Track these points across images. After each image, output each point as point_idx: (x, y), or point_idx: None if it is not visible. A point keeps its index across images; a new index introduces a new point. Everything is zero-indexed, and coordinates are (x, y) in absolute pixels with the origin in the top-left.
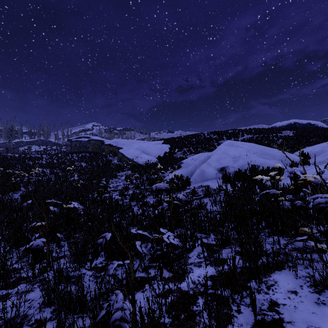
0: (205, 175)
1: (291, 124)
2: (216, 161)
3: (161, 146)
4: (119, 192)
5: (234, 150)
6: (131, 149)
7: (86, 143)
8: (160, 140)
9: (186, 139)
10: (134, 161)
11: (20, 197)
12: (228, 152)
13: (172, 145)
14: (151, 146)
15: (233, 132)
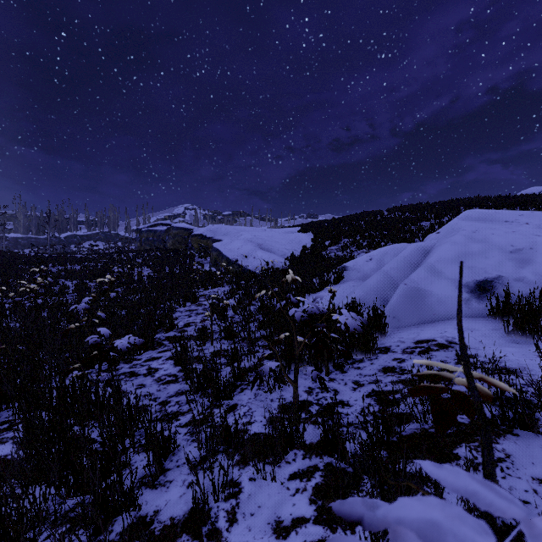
0: (429, 304)
1: None
2: (455, 261)
3: (296, 236)
4: (172, 354)
5: (508, 232)
6: (237, 241)
7: (164, 235)
8: (293, 227)
9: (346, 221)
10: (239, 265)
11: None
12: (487, 237)
13: (319, 234)
14: (276, 236)
15: (445, 206)
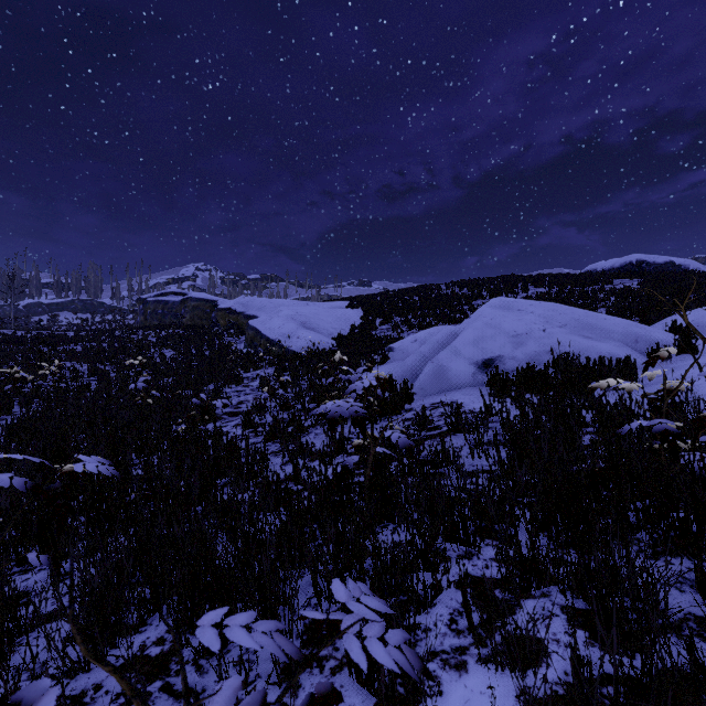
0: (448, 378)
1: (632, 265)
2: (472, 344)
3: (344, 312)
4: (241, 420)
5: (515, 320)
6: (277, 319)
7: (179, 307)
8: (341, 300)
9: (400, 297)
10: (281, 346)
11: (2, 431)
12: (500, 323)
13: (369, 311)
14: (321, 313)
15: (503, 283)
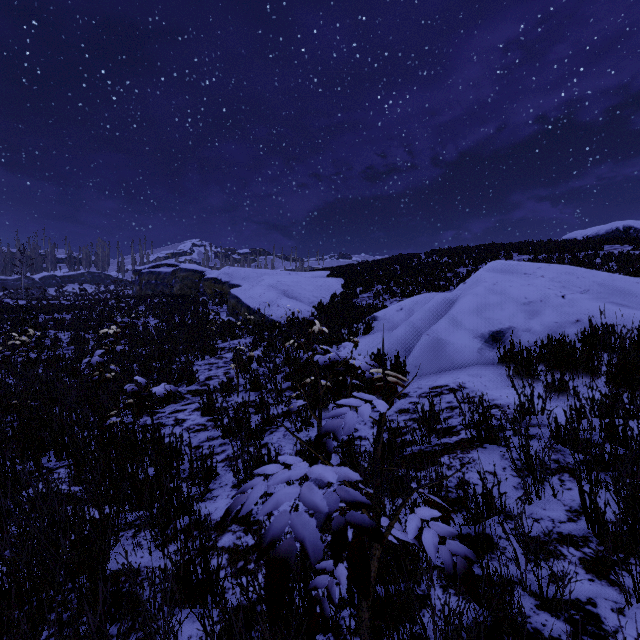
0: (448, 353)
1: (619, 231)
2: (475, 313)
3: (325, 281)
4: (199, 404)
5: (524, 285)
6: (259, 287)
7: (170, 278)
8: (322, 270)
9: (380, 265)
10: (261, 315)
11: None
12: (505, 289)
13: (350, 280)
14: (302, 282)
15: (484, 251)
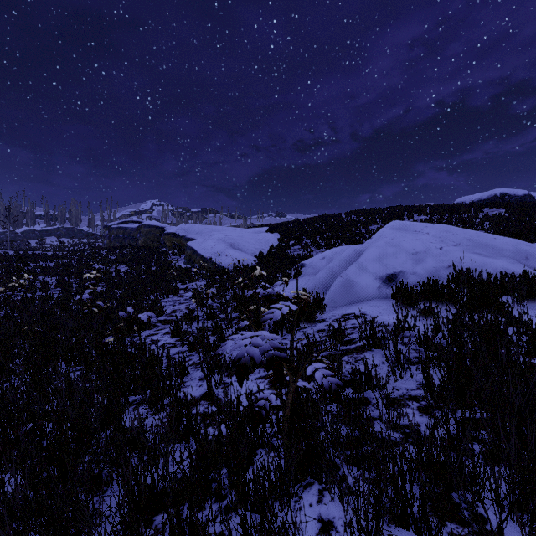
0: (355, 291)
1: (497, 197)
2: (376, 260)
3: (264, 236)
4: (170, 329)
5: (413, 239)
6: (210, 241)
7: (135, 232)
8: (262, 227)
9: (309, 223)
10: (213, 263)
11: None
12: (400, 243)
13: (284, 235)
14: (246, 236)
15: (392, 212)
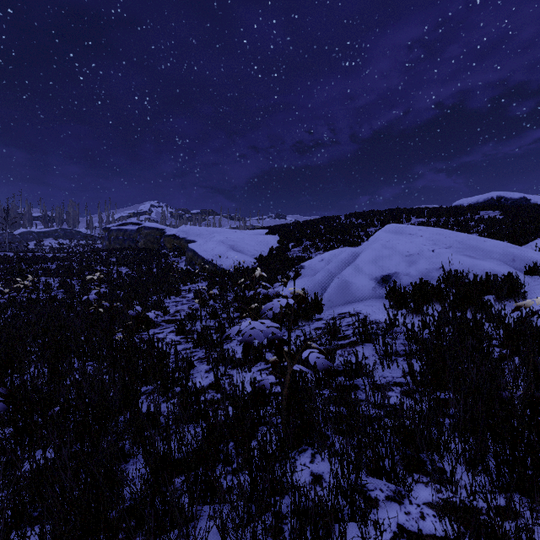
0: (352, 291)
1: (493, 200)
2: (372, 262)
3: (264, 238)
4: (174, 327)
5: (407, 242)
6: (211, 243)
7: (135, 234)
8: (262, 229)
9: (308, 225)
10: (214, 264)
11: None
12: (394, 245)
13: (284, 237)
14: (246, 238)
15: (390, 214)
